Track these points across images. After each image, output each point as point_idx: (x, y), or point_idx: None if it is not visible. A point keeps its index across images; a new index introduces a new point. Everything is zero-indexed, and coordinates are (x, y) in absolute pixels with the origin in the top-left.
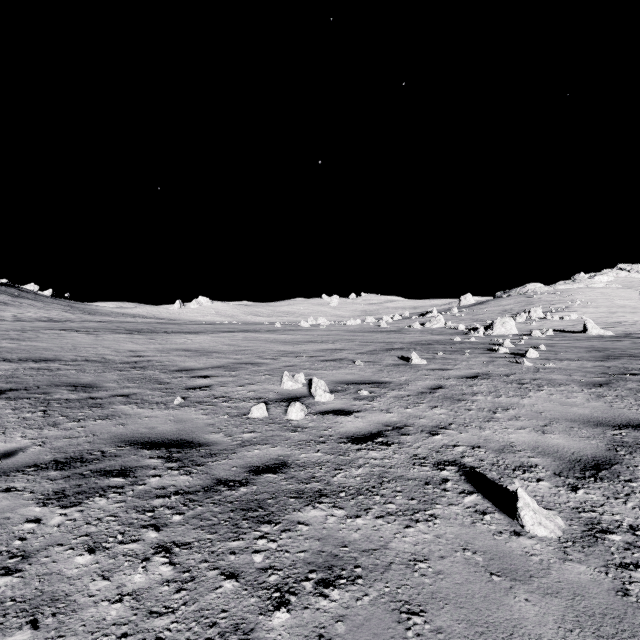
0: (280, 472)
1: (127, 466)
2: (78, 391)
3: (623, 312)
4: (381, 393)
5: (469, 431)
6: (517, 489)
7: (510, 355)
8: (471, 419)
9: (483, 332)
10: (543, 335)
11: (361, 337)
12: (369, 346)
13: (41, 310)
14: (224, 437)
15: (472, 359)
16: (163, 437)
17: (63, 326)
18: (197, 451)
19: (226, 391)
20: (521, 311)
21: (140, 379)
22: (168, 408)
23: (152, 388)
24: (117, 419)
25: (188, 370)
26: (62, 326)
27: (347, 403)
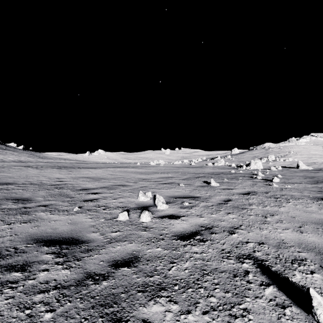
0: (132, 266)
1: (28, 261)
2: (18, 203)
3: (315, 157)
4: (196, 204)
5: (253, 231)
6: (309, 289)
7: (263, 180)
8: (253, 222)
9: (245, 167)
10: (276, 169)
11: (182, 170)
12: (186, 175)
13: (16, 156)
14: (99, 235)
15: (243, 183)
16: (60, 236)
17: (25, 164)
18: (79, 247)
19: (106, 202)
20: (263, 157)
21: (58, 195)
22: (69, 214)
23: (63, 200)
24: (35, 222)
25: (86, 189)
26: (25, 164)
27: (176, 210)
